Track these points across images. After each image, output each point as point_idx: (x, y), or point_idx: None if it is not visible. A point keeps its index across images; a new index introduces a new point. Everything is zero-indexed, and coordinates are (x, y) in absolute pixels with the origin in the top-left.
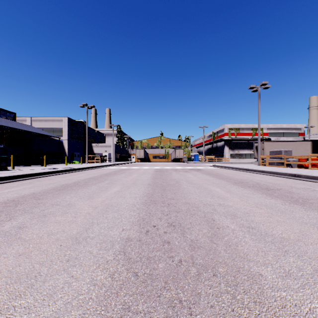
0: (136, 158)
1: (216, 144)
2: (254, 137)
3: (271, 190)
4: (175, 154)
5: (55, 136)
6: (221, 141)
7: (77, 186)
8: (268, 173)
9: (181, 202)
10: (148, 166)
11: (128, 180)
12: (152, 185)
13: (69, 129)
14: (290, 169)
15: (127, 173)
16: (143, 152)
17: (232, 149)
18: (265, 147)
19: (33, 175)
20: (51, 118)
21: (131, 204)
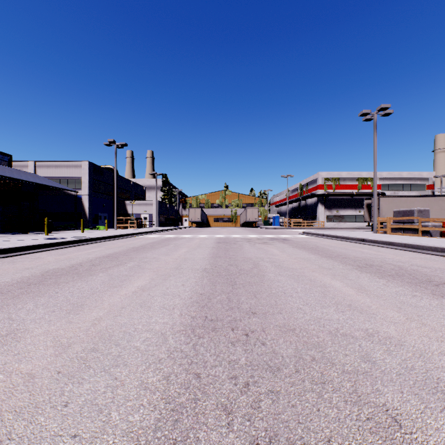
0: (190, 221)
1: (306, 201)
2: (361, 192)
3: (443, 286)
4: (246, 216)
5: (70, 190)
6: (313, 197)
7: (71, 275)
8: (401, 246)
9: (275, 325)
10: (207, 234)
11: (169, 260)
12: (211, 272)
13: (91, 180)
14: (432, 239)
15: (172, 245)
16: (199, 212)
17: (329, 209)
18: (381, 205)
19: (9, 251)
20: (64, 162)
21: (157, 333)
